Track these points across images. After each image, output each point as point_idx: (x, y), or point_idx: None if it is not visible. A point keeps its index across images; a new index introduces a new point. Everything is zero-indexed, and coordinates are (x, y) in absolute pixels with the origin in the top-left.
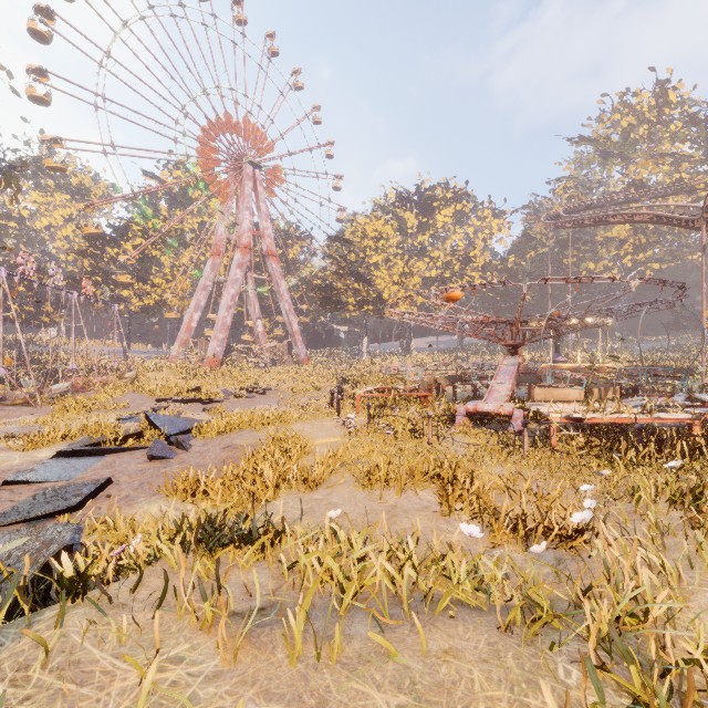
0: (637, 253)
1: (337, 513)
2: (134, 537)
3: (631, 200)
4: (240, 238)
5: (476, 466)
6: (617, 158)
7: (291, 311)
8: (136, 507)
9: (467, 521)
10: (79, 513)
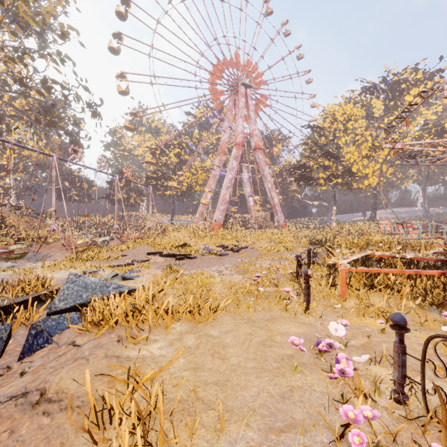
0: None
1: None
2: None
3: None
4: (236, 138)
5: None
6: None
7: (272, 189)
8: None
9: None
10: None
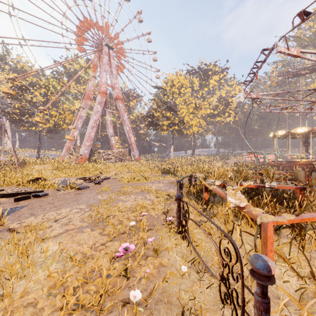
0: None
1: None
2: None
3: None
4: (100, 87)
5: None
6: (312, 46)
7: (130, 131)
8: None
9: None
10: None
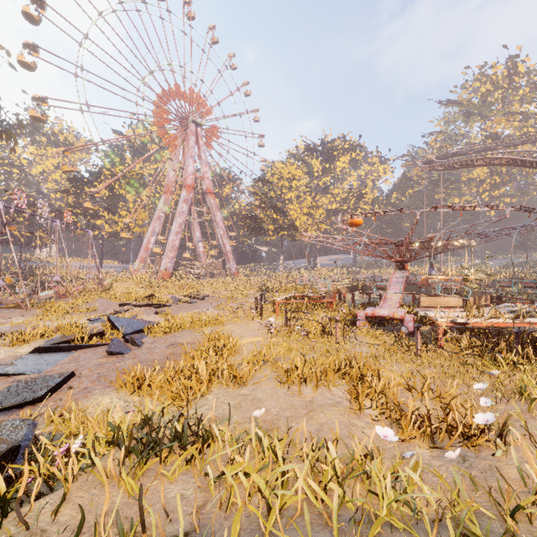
0: (493, 190)
1: (262, 412)
2: (82, 431)
3: (488, 149)
4: (186, 180)
5: (378, 363)
6: (477, 116)
7: (225, 235)
8: (91, 398)
9: (375, 416)
10: (40, 406)
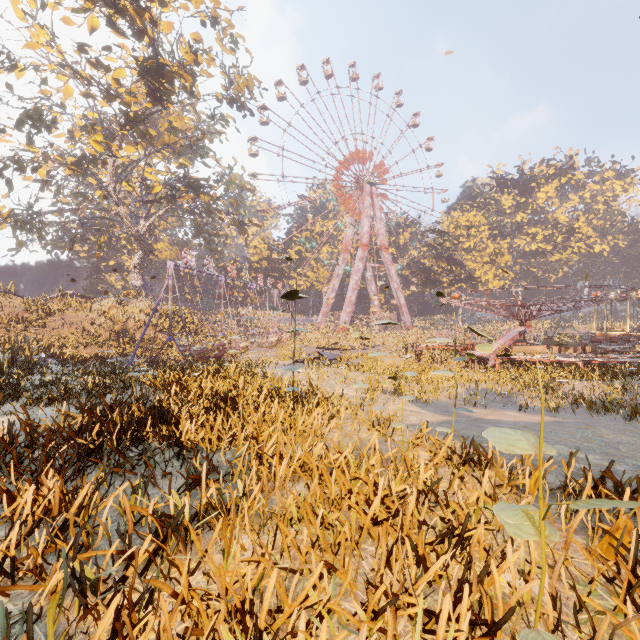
0: None
1: None
2: None
3: None
4: (361, 239)
5: None
6: None
7: (399, 289)
8: None
9: None
10: None
